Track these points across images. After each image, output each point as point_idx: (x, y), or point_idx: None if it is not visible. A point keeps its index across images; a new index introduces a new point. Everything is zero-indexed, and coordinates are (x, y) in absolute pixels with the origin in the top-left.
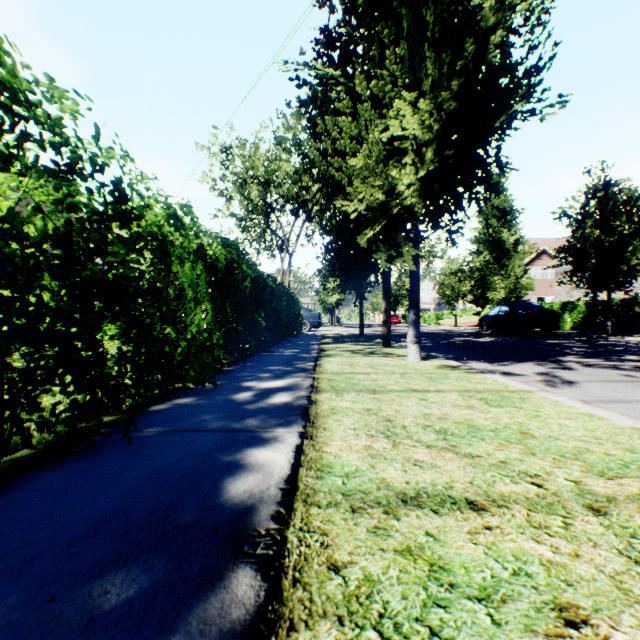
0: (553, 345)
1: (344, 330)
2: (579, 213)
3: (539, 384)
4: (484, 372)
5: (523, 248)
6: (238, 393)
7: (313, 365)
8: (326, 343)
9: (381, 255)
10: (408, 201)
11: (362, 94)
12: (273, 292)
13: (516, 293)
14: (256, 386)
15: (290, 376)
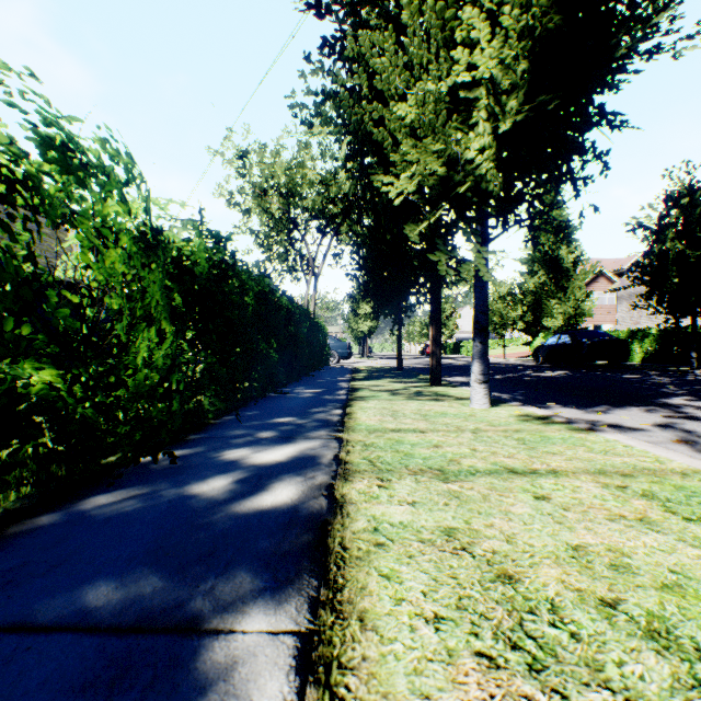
0: (638, 381)
1: (378, 362)
2: (657, 224)
3: (683, 448)
4: (596, 428)
5: (577, 270)
6: (207, 478)
7: (340, 415)
8: (357, 379)
9: (440, 255)
10: (482, 172)
11: (411, 25)
12: (290, 315)
13: (573, 320)
14: (244, 460)
15: (304, 436)
